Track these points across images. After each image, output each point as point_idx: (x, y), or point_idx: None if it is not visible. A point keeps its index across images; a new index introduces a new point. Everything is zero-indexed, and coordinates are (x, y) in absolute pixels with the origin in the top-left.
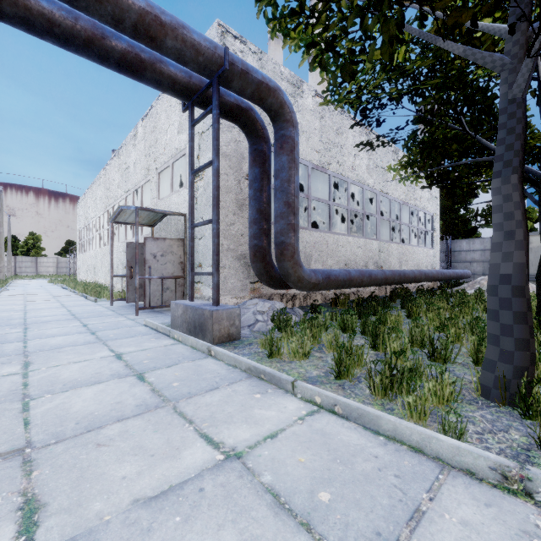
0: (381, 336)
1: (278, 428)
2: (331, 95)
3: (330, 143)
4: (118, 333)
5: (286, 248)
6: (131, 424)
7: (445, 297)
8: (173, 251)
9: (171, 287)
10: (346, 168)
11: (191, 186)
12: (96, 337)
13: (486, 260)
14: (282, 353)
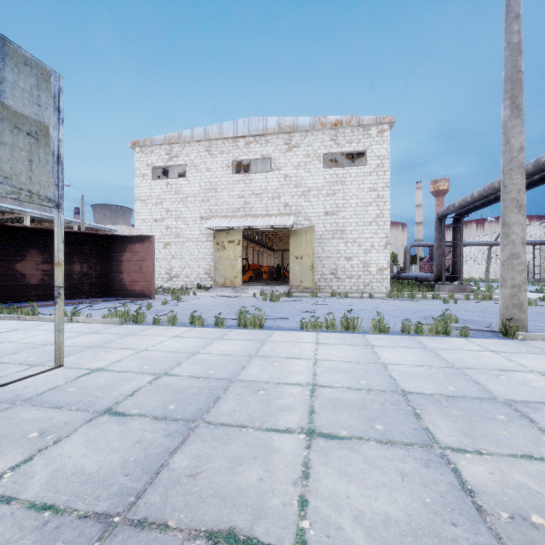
0: None
1: None
2: None
3: None
4: None
5: None
6: None
7: None
8: None
9: None
10: None
11: (534, 259)
12: None
13: None
14: None
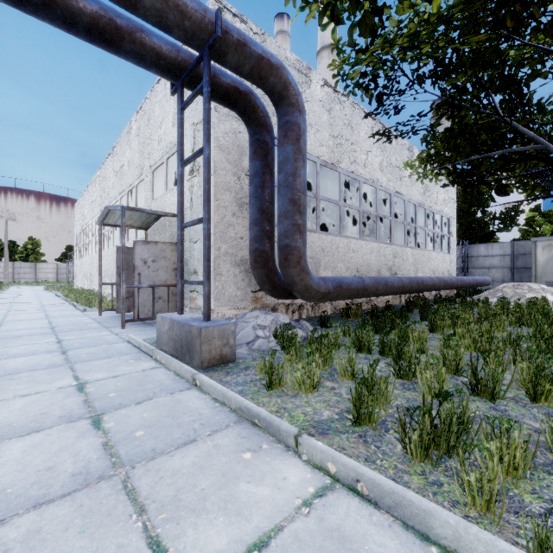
0: (408, 360)
1: (272, 524)
2: (343, 80)
3: (340, 137)
4: (94, 352)
5: (292, 252)
6: (50, 515)
7: (468, 307)
8: (166, 256)
9: (163, 297)
10: (357, 166)
11: (180, 180)
12: (65, 358)
13: (506, 266)
14: (284, 384)
